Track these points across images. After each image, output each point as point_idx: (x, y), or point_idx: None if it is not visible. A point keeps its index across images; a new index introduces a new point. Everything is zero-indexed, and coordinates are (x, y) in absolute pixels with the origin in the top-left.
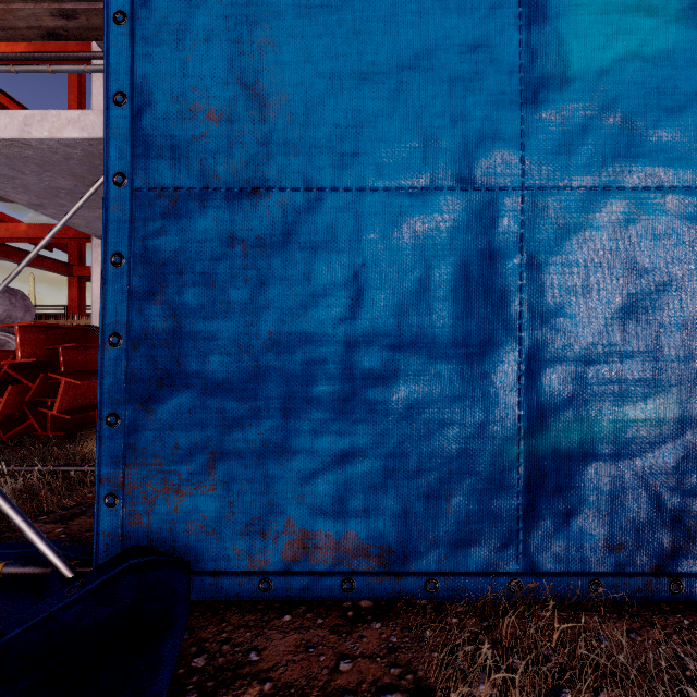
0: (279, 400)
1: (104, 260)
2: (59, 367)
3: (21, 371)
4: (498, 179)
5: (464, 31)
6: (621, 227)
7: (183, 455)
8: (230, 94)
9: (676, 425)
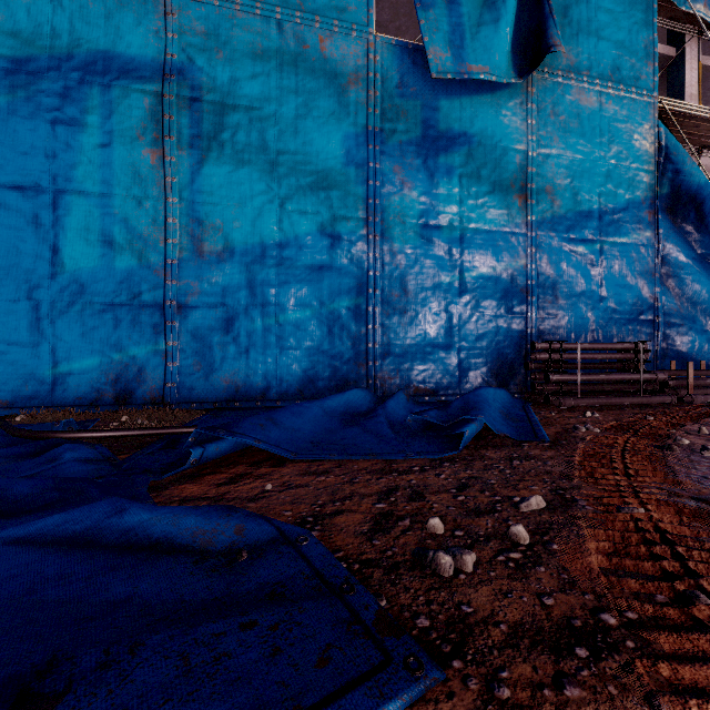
0: None
1: None
2: None
3: None
4: (43, 298)
5: (32, 257)
6: (82, 312)
7: None
8: None
9: (99, 365)
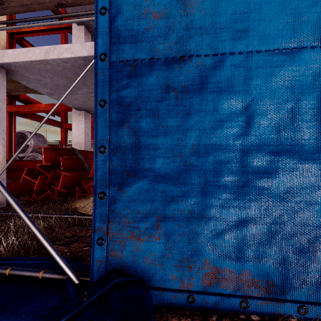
0: (197, 185)
1: (95, 104)
2: (59, 167)
3: (44, 169)
4: None
5: None
6: None
7: (140, 217)
8: (167, 0)
9: None
